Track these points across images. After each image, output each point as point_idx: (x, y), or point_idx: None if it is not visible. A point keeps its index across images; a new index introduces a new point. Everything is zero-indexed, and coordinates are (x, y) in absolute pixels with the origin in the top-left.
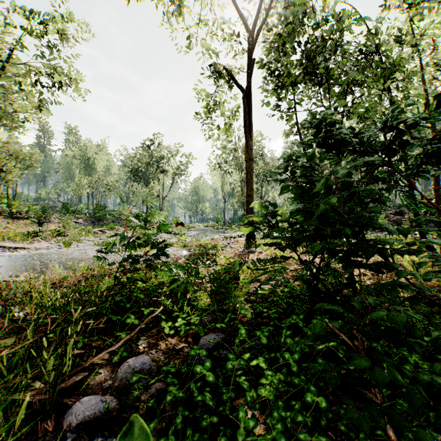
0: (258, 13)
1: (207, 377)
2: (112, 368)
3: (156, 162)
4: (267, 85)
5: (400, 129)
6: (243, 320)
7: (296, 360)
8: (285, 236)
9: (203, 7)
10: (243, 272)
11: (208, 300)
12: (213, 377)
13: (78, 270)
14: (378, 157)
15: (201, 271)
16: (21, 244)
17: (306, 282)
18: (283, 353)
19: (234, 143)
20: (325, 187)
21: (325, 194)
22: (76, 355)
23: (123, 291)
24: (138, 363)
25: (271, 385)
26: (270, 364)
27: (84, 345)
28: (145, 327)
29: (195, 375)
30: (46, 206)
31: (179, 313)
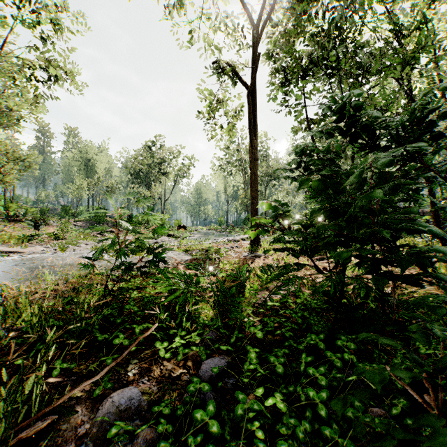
0: (263, 6)
1: (210, 427)
2: (93, 405)
3: (158, 163)
4: (274, 76)
5: (444, 111)
6: (251, 337)
7: (324, 400)
8: (298, 240)
9: (206, 2)
10: (249, 279)
11: (211, 311)
12: (217, 426)
13: (71, 276)
14: (424, 142)
15: (203, 279)
16: (14, 248)
17: (326, 294)
18: (306, 390)
19: (237, 144)
20: (358, 180)
21: (357, 189)
22: (50, 386)
23: (115, 303)
24: (124, 399)
25: (294, 437)
26: (287, 397)
27: (63, 371)
28: (138, 347)
29: (194, 420)
30: (45, 208)
31: (177, 330)
